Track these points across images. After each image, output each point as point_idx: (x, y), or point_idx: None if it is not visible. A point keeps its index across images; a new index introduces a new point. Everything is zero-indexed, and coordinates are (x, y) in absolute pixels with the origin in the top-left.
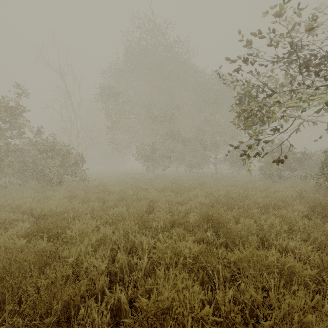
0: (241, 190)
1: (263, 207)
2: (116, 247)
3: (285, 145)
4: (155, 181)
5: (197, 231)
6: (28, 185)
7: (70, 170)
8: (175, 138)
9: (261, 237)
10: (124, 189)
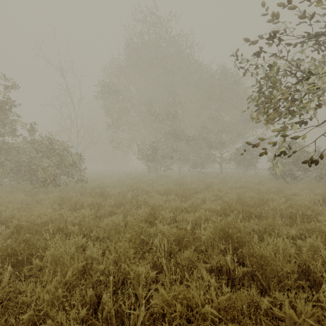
0: (254, 193)
1: (285, 216)
2: (104, 279)
3: (298, 143)
4: (157, 181)
5: (211, 253)
6: (21, 186)
7: (67, 170)
8: (178, 136)
9: (300, 265)
10: (123, 192)
